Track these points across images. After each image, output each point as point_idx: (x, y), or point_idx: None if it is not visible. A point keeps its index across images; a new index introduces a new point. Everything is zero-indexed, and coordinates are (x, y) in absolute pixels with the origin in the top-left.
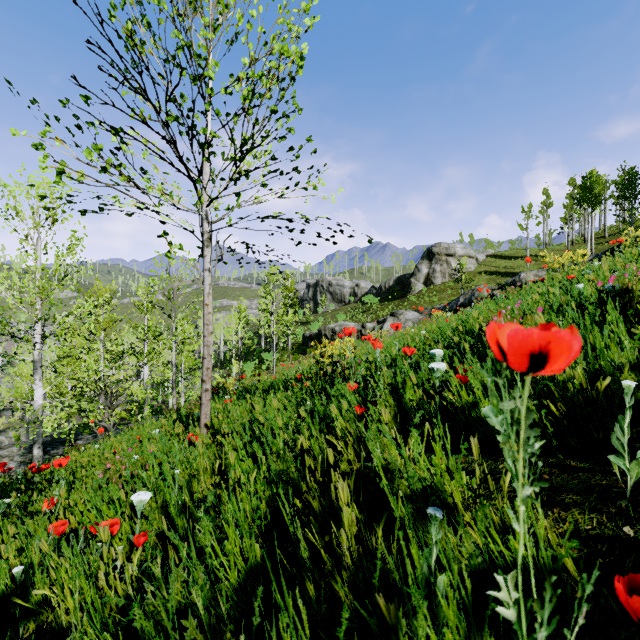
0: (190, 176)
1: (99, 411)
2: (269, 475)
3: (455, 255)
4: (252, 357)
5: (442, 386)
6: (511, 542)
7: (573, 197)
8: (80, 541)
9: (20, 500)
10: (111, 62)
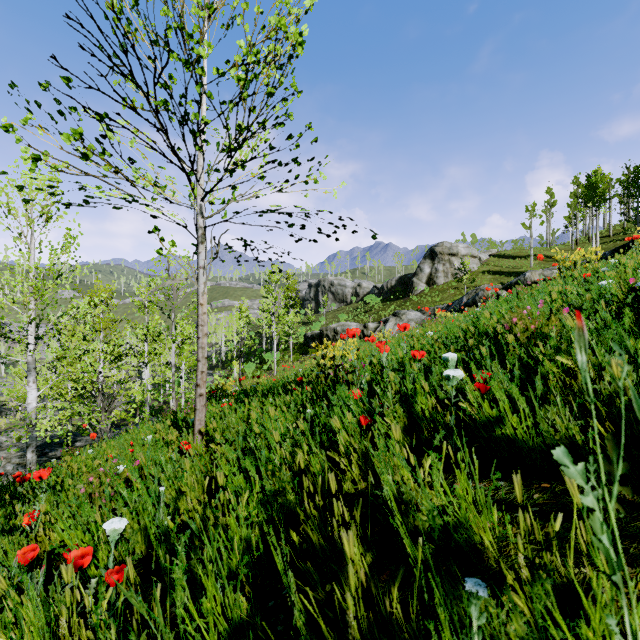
0: (183, 168)
1: (94, 414)
2: (264, 493)
3: (458, 255)
4: (253, 357)
5: (457, 395)
6: (583, 632)
7: (577, 196)
8: (40, 580)
9: (5, 510)
10: (100, 47)
